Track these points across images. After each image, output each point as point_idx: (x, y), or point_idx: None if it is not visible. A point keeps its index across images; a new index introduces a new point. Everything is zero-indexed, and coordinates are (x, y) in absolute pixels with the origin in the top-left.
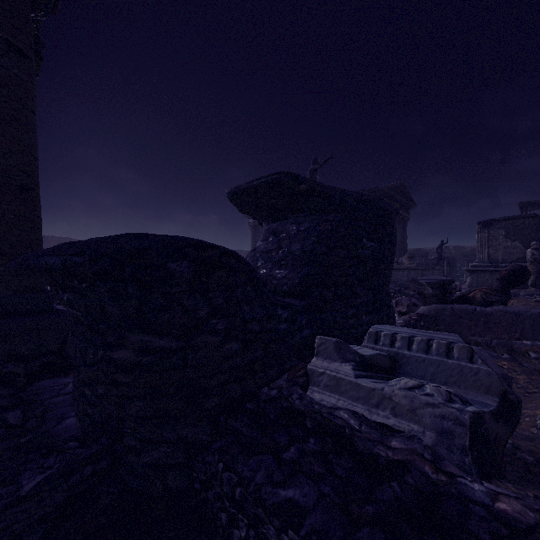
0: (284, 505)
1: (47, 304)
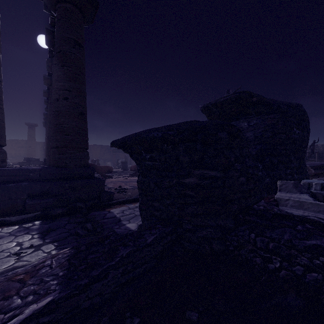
0: (312, 247)
1: (92, 173)
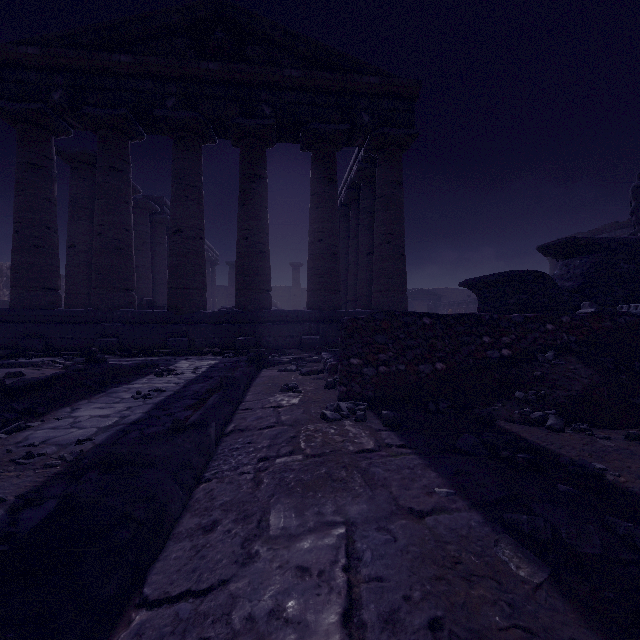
0: None
1: None
